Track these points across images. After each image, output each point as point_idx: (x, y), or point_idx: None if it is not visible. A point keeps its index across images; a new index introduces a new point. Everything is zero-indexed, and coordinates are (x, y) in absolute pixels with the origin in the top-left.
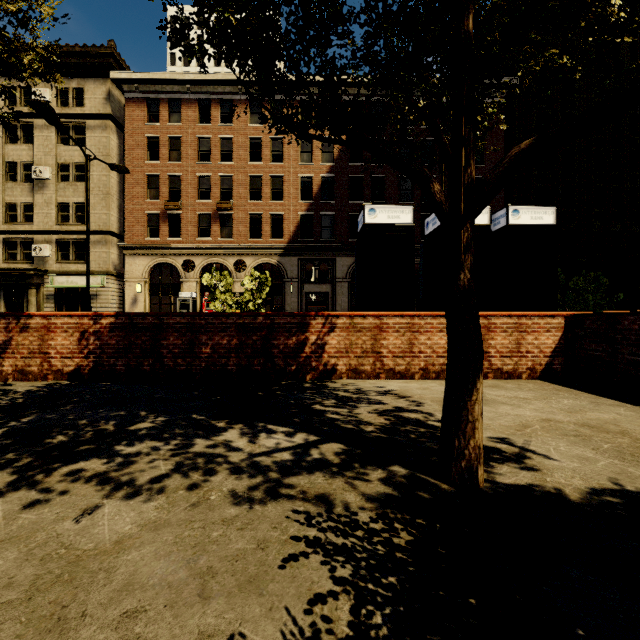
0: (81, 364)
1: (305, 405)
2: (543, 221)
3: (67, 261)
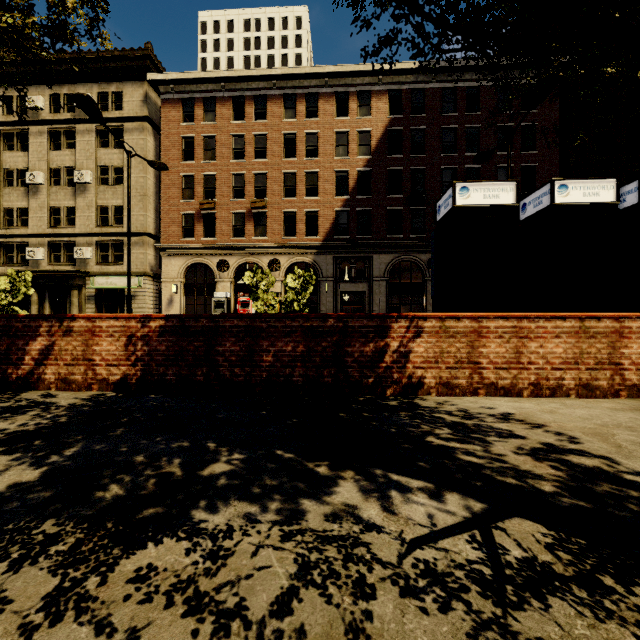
0: (128, 373)
1: (415, 437)
2: None
3: (107, 263)
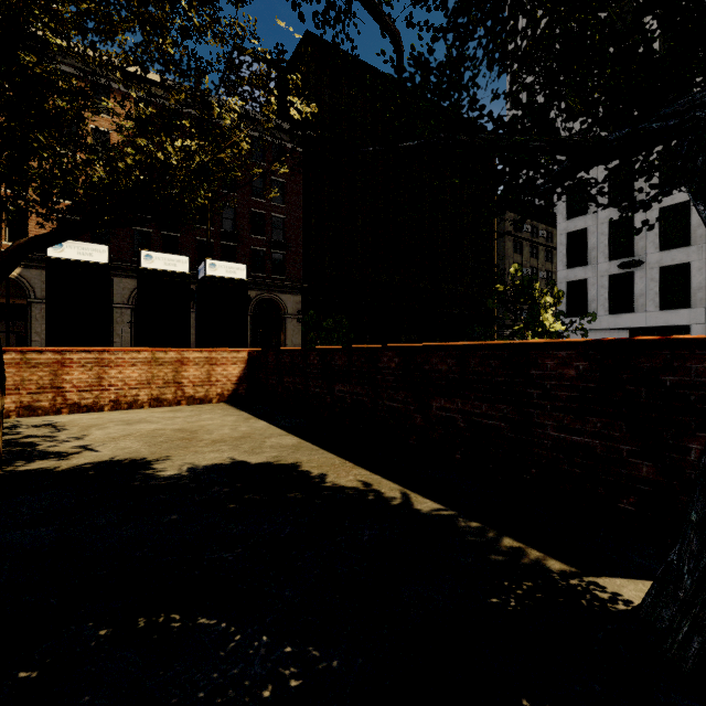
0: None
1: None
2: (237, 275)
3: None
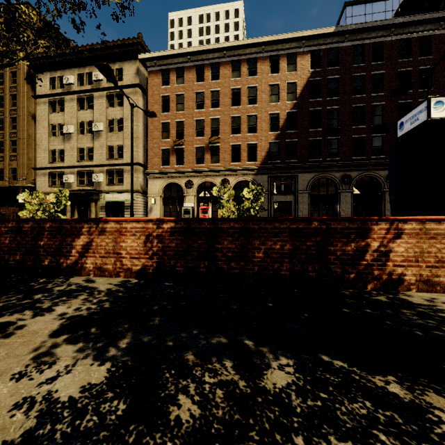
0: (146, 264)
1: None
2: None
3: (113, 184)
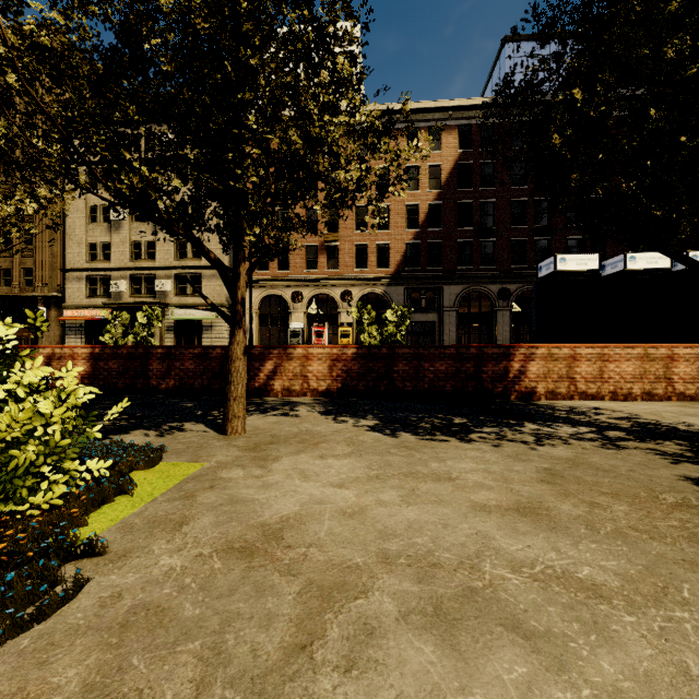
0: (331, 385)
1: (547, 414)
2: None
3: (185, 294)
